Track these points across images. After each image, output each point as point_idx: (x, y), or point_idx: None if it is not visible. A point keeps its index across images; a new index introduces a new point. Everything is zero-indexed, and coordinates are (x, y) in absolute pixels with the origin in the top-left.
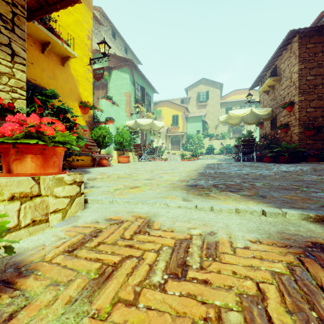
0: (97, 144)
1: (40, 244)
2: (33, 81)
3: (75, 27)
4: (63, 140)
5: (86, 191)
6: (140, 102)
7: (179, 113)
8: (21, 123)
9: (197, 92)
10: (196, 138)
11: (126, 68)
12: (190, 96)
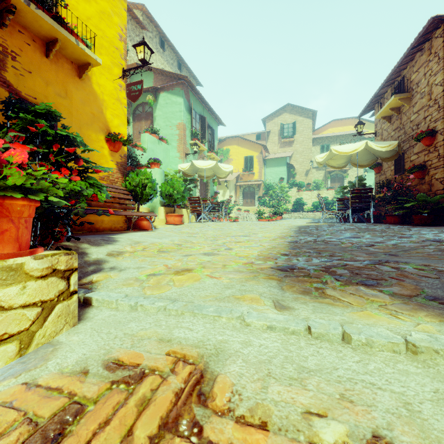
0: (134, 196)
1: None
2: (31, 100)
3: (99, 21)
4: (37, 187)
5: (100, 277)
6: (199, 138)
7: (254, 153)
8: None
9: (279, 124)
10: (279, 189)
11: (179, 89)
12: (270, 129)
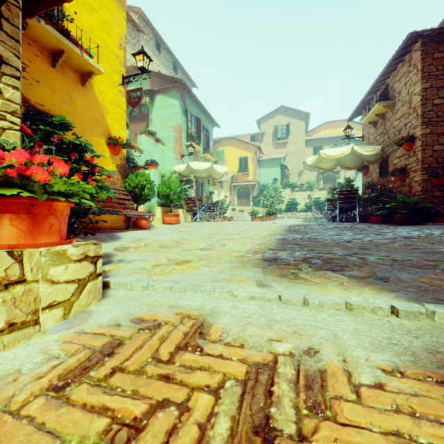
0: (133, 197)
1: (13, 369)
2: (39, 107)
3: (101, 31)
4: (69, 191)
5: (111, 267)
6: (194, 139)
7: (249, 154)
8: None
9: (273, 125)
10: (272, 189)
11: (175, 92)
12: (264, 131)
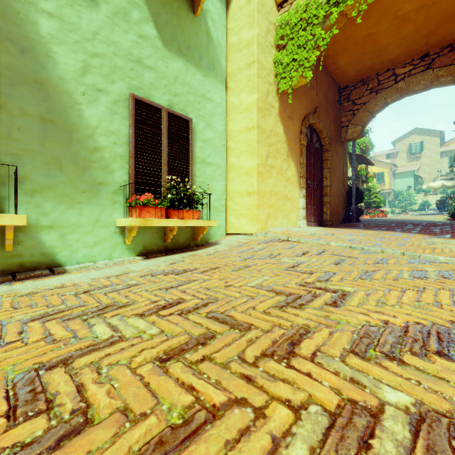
0: None
1: None
2: None
3: None
4: None
5: None
6: None
7: (385, 170)
8: None
9: (407, 144)
10: (406, 195)
11: None
12: (398, 149)
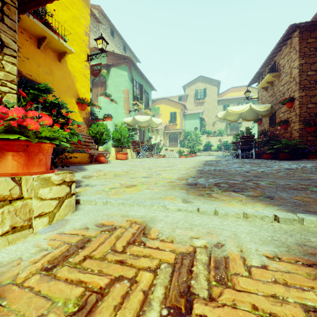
0: (95, 140)
1: (16, 257)
2: (28, 77)
3: (72, 23)
4: (52, 136)
5: (80, 190)
6: (138, 99)
7: (177, 110)
8: (2, 116)
9: (194, 89)
10: (194, 135)
11: (125, 66)
12: (188, 93)
